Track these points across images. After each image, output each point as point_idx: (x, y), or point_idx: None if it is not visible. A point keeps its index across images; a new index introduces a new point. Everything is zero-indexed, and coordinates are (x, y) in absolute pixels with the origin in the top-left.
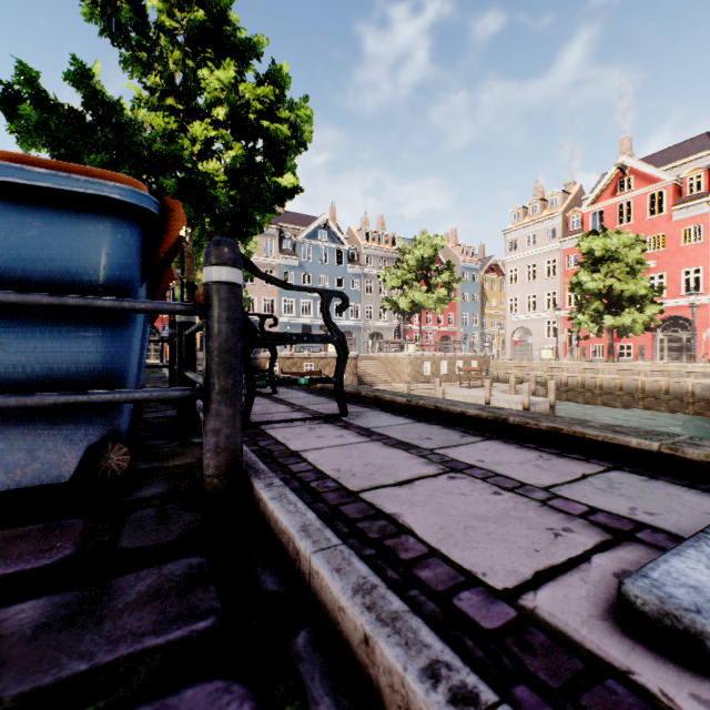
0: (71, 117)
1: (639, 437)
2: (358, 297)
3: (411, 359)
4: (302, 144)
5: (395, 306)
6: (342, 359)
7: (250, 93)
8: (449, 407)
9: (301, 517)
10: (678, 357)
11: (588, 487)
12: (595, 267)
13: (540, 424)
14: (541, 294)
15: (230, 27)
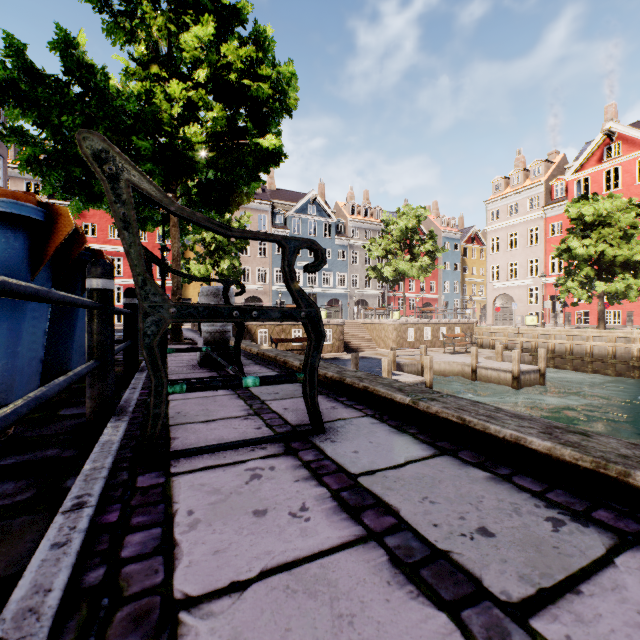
0: (57, 87)
1: None
2: (345, 267)
3: (395, 326)
4: (287, 111)
5: (380, 275)
6: (314, 346)
7: (232, 55)
8: (488, 425)
9: None
10: None
11: None
12: (583, 233)
13: None
14: (524, 262)
15: None
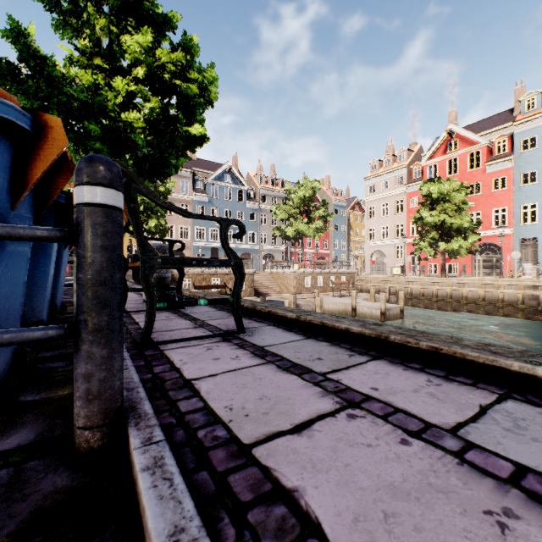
0: (8, 69)
1: (519, 360)
2: (255, 227)
3: (295, 275)
4: (209, 103)
5: (283, 234)
6: (239, 282)
7: (165, 57)
8: (334, 324)
9: (173, 511)
10: (490, 273)
11: (495, 427)
12: (432, 206)
13: (420, 343)
14: (392, 226)
15: (149, 2)
